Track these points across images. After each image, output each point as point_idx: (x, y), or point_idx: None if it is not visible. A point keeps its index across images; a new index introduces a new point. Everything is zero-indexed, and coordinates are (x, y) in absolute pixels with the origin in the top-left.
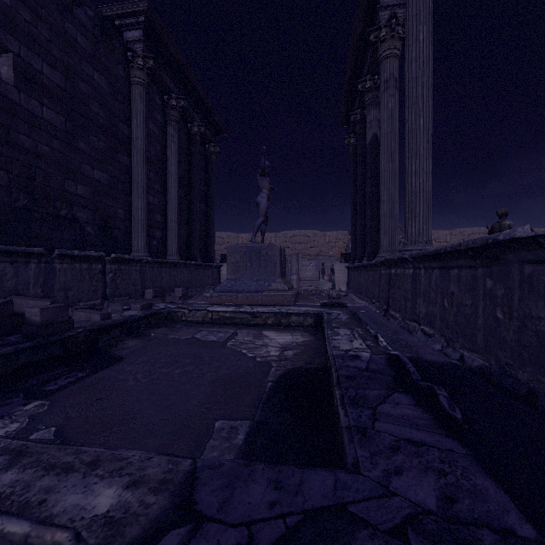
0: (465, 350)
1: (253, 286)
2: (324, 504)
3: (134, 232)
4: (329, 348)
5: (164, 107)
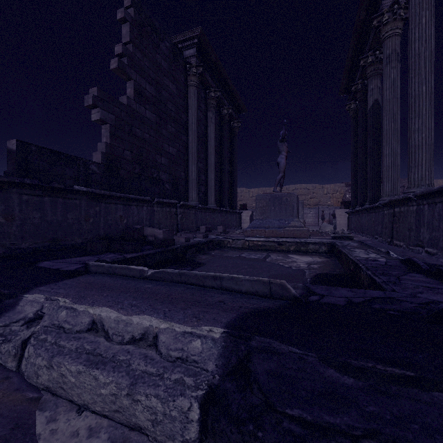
0: None
1: (276, 224)
2: (381, 296)
3: (190, 187)
4: (352, 257)
5: (206, 99)
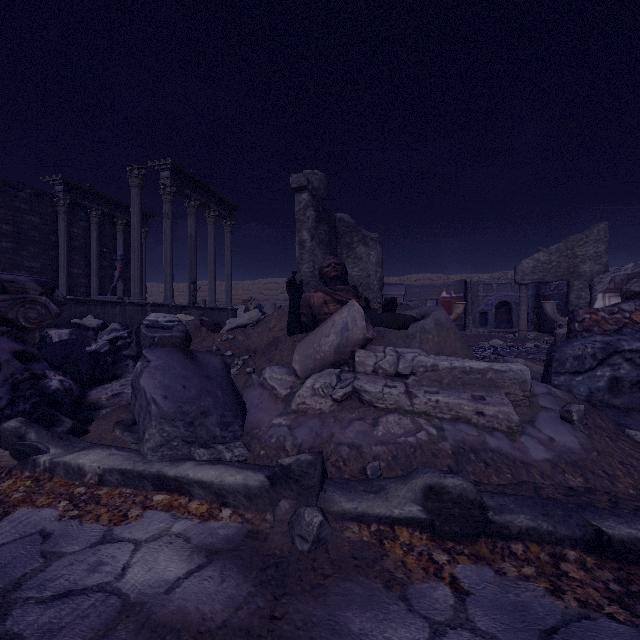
0: None
1: None
2: None
3: (60, 290)
4: None
5: (89, 216)
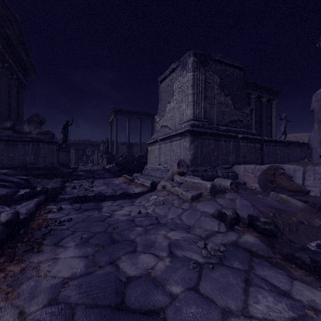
0: None
1: None
2: None
3: None
4: None
5: (249, 99)
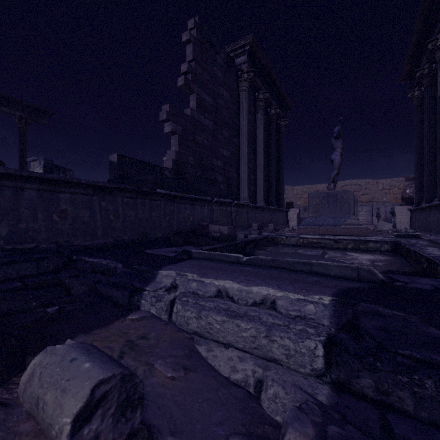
0: None
1: (331, 222)
2: None
3: (241, 187)
4: (424, 254)
5: (255, 101)
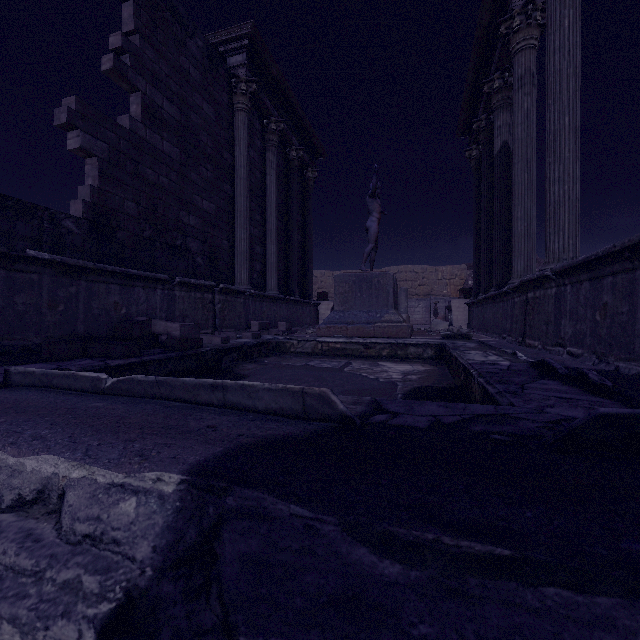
0: (620, 361)
1: (363, 318)
2: (488, 413)
3: (237, 263)
4: (462, 360)
5: (264, 132)
